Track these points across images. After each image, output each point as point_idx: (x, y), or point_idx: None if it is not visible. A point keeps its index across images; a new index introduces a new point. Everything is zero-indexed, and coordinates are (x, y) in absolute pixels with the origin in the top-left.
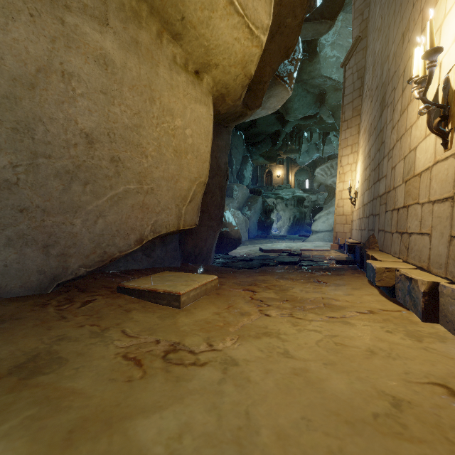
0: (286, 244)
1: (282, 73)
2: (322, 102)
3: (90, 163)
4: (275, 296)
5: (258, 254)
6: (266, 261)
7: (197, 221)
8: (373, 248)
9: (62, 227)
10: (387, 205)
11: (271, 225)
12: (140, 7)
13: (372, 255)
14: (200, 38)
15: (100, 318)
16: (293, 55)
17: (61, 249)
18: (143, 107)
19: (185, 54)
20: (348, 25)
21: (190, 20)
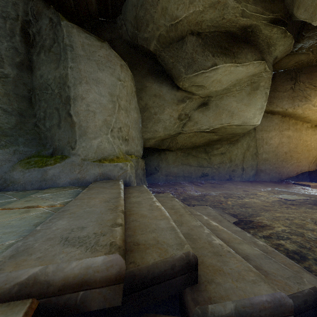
0: None
1: None
2: None
3: (286, 158)
4: None
5: None
6: None
7: (316, 168)
8: None
9: (281, 170)
10: None
11: None
12: (297, 121)
13: None
14: (316, 121)
15: (293, 186)
16: None
17: (281, 174)
18: (297, 142)
19: (311, 124)
20: None
21: (312, 120)
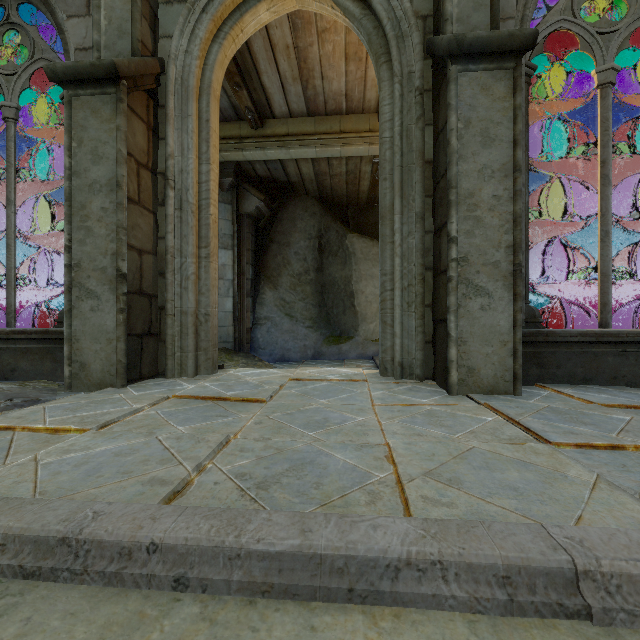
0: None
1: None
2: None
3: None
4: None
5: None
6: None
7: None
8: None
9: None
10: None
11: None
12: None
13: None
14: None
15: None
16: None
17: None
18: None
19: None
20: None
21: None
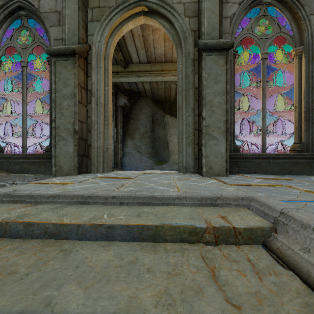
0: None
1: None
2: None
3: None
4: None
5: None
6: None
7: None
8: None
9: None
10: None
11: None
12: None
13: None
14: None
15: None
16: None
17: None
18: None
19: None
20: None
21: None
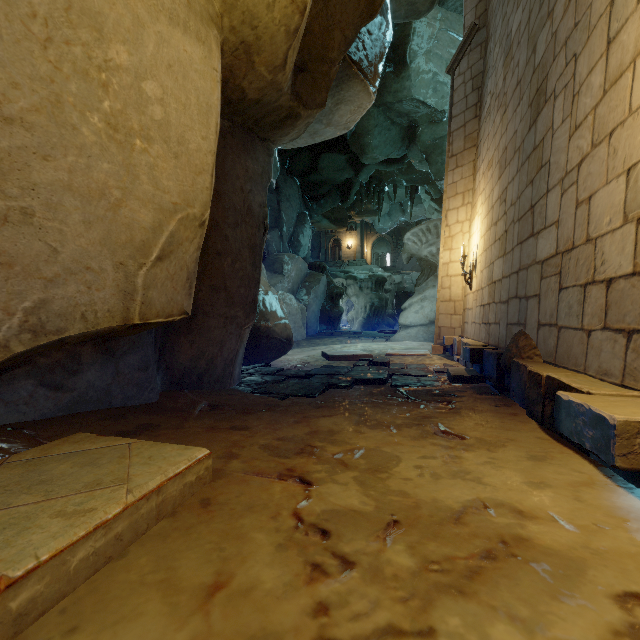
0: (363, 346)
1: (360, 58)
2: (412, 139)
3: None
4: (362, 499)
5: (320, 362)
6: (333, 378)
7: (188, 305)
8: (530, 358)
9: None
10: (563, 277)
11: (340, 316)
12: None
13: (550, 376)
14: None
15: None
16: (378, 31)
17: None
18: None
19: None
20: (450, 29)
21: None
